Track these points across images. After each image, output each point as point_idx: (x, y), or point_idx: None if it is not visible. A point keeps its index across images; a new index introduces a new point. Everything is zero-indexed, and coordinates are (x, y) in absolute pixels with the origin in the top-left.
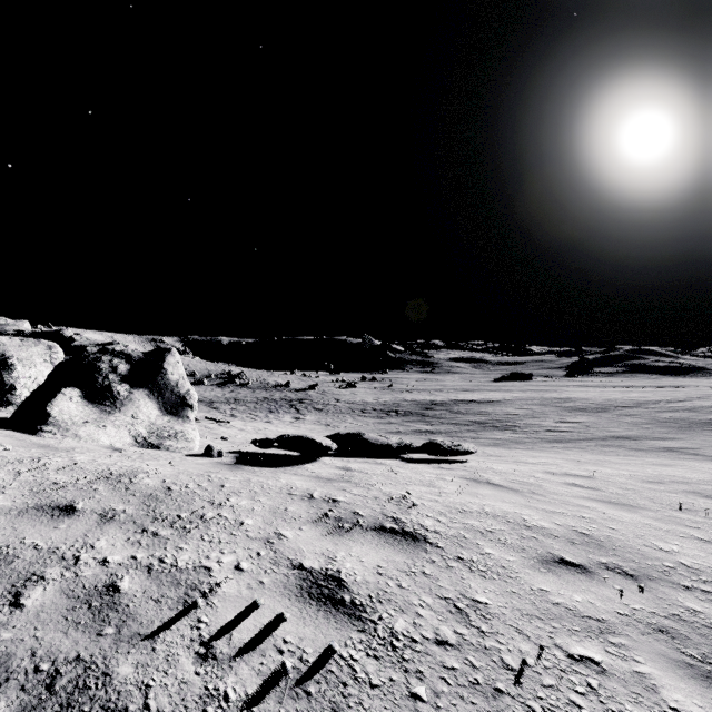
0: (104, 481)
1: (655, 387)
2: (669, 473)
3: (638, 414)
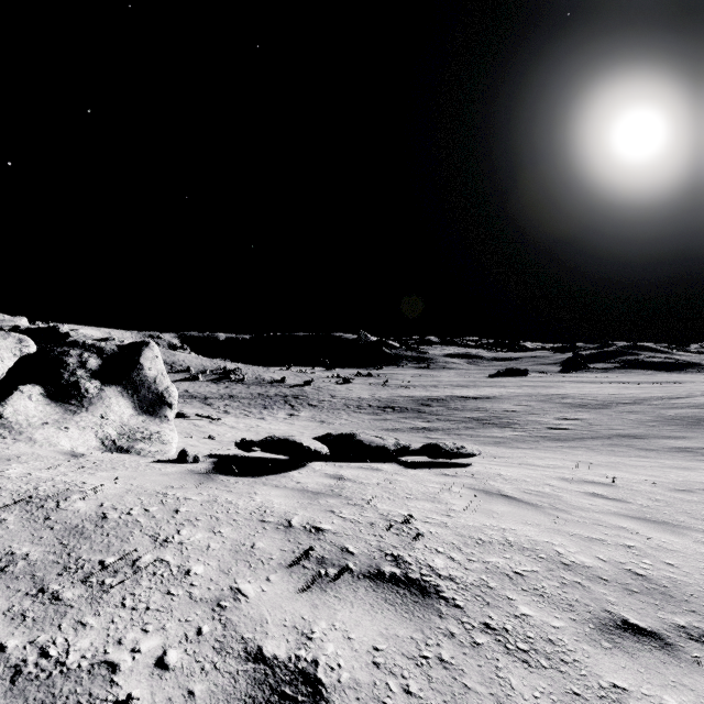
0: (20, 506)
1: (652, 383)
2: (695, 479)
3: (641, 411)
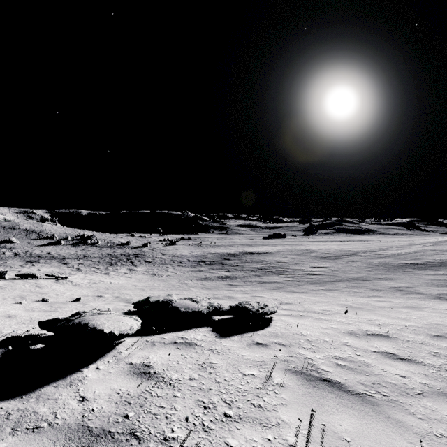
0: None
1: (353, 241)
2: (433, 320)
3: (358, 260)
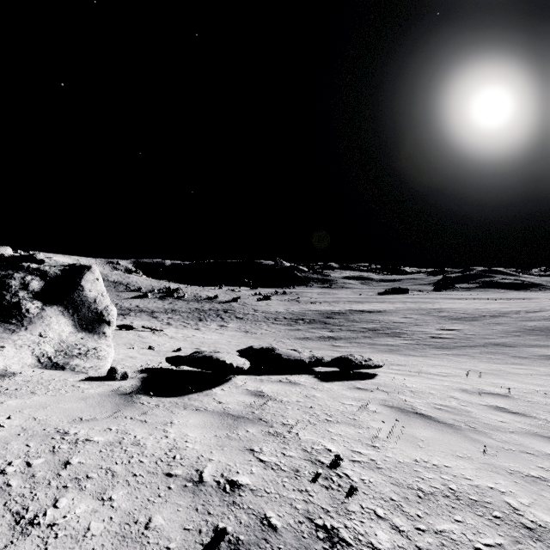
0: None
1: (506, 299)
2: None
3: (505, 323)
